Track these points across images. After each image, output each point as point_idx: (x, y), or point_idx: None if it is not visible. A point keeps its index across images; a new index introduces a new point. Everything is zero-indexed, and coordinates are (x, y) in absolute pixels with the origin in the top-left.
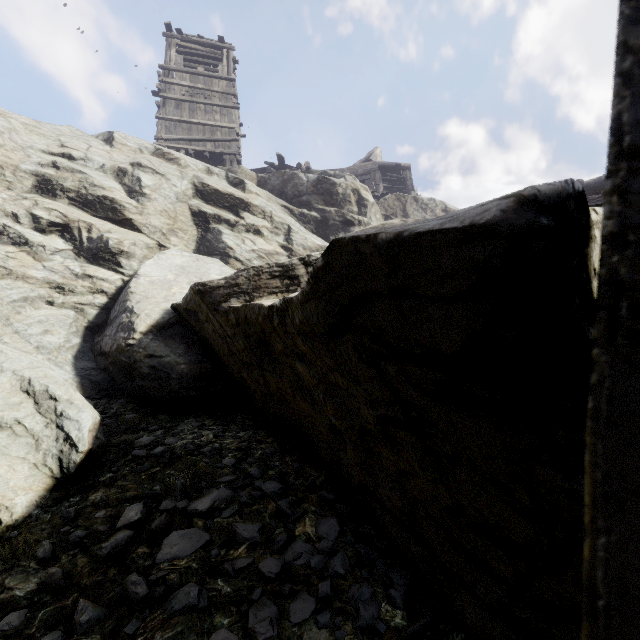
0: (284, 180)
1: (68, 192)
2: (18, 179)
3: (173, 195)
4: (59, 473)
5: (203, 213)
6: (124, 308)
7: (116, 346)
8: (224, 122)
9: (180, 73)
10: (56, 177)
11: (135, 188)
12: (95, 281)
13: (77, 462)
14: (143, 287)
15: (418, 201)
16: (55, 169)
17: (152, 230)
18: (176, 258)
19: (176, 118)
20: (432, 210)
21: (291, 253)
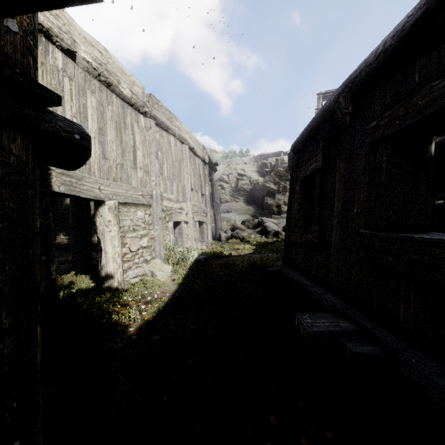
0: None
1: None
2: None
3: None
4: None
5: None
6: None
7: None
8: None
9: None
10: None
11: None
12: None
13: None
14: None
15: None
16: None
17: None
18: None
19: None
20: None
21: None
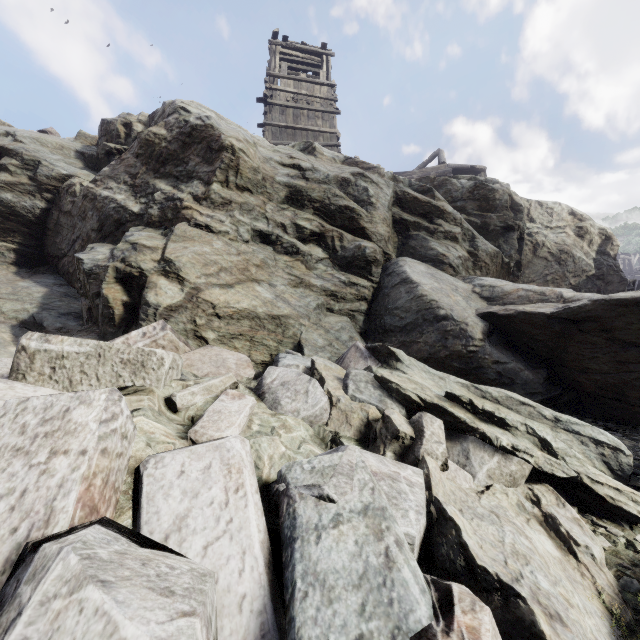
0: (434, 186)
1: (314, 202)
2: (274, 190)
3: (387, 204)
4: (611, 475)
5: (403, 220)
6: (434, 316)
7: (448, 352)
8: (326, 127)
9: (285, 80)
10: (306, 188)
11: (362, 197)
12: (359, 288)
13: (632, 465)
14: (434, 295)
15: (542, 205)
16: (305, 180)
17: (379, 238)
18: (417, 266)
19: (282, 124)
20: (558, 214)
21: (475, 259)
